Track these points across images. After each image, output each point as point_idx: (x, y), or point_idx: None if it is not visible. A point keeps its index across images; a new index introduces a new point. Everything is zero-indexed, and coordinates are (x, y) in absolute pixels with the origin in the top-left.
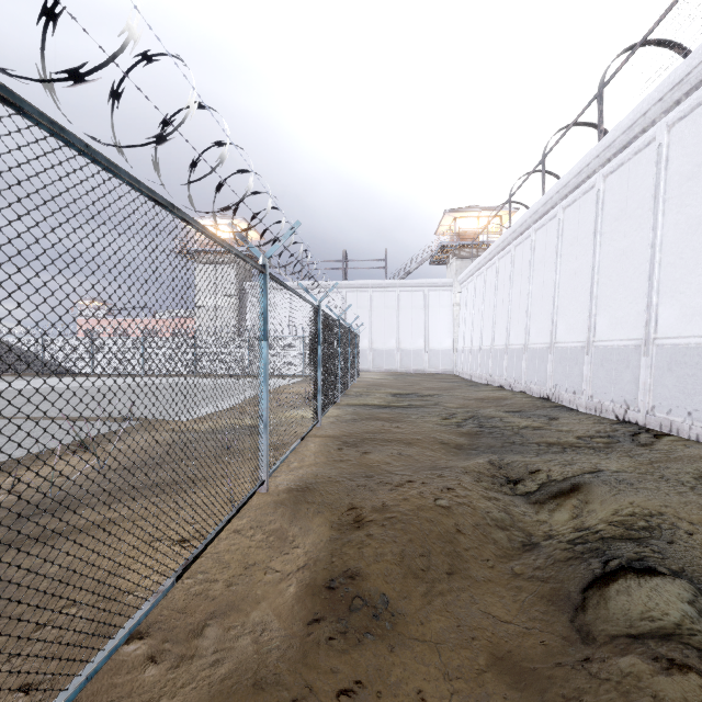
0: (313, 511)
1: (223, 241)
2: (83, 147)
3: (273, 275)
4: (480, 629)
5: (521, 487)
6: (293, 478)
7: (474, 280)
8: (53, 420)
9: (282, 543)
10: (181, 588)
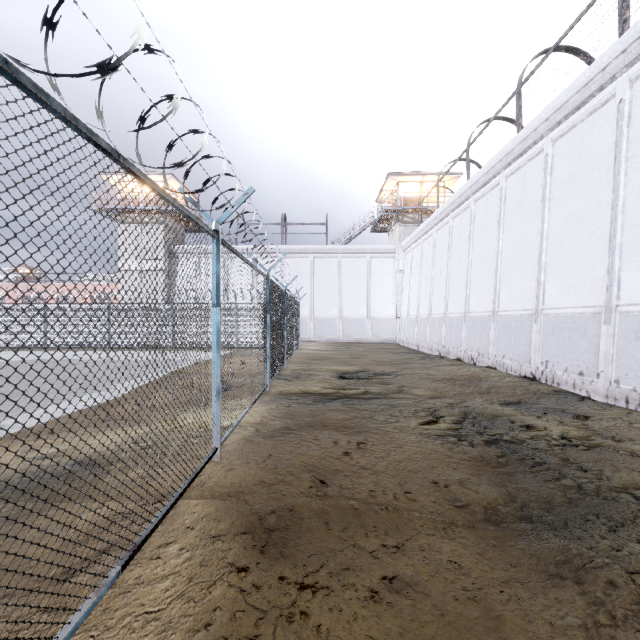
0: None
1: None
2: None
3: None
4: None
5: None
6: None
7: (420, 244)
8: None
9: None
10: None
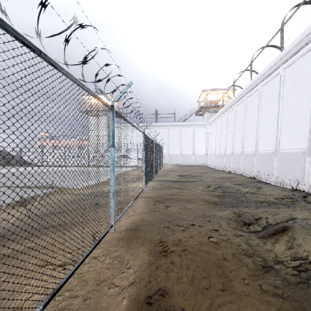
0: (139, 243)
1: (83, 86)
2: None
3: (118, 112)
4: None
5: (252, 227)
6: (129, 222)
7: (216, 122)
8: None
9: (121, 265)
10: (53, 304)
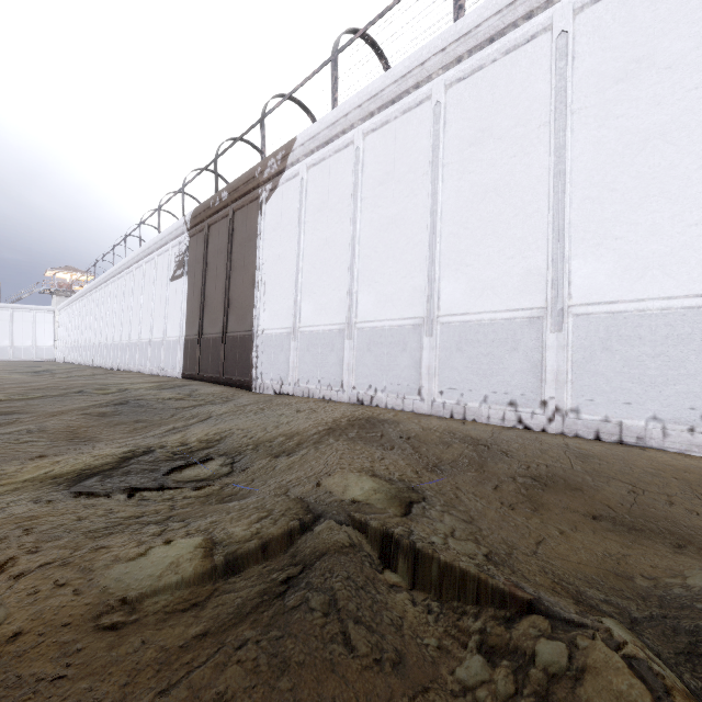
0: None
1: None
2: None
3: None
4: None
5: None
6: None
7: (63, 312)
8: None
9: None
10: None
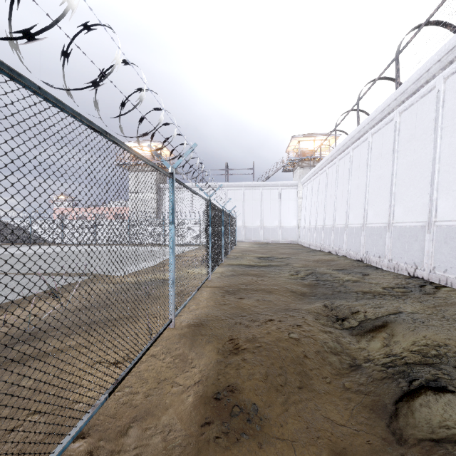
0: (205, 341)
1: (143, 157)
2: (37, 89)
3: (178, 180)
4: (323, 430)
5: (346, 323)
6: (192, 317)
7: (311, 182)
8: (12, 290)
9: (184, 364)
10: (113, 399)
